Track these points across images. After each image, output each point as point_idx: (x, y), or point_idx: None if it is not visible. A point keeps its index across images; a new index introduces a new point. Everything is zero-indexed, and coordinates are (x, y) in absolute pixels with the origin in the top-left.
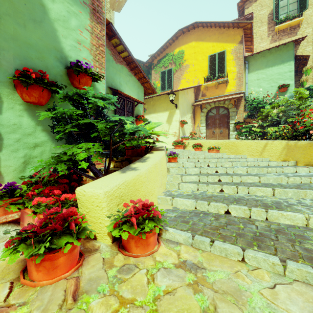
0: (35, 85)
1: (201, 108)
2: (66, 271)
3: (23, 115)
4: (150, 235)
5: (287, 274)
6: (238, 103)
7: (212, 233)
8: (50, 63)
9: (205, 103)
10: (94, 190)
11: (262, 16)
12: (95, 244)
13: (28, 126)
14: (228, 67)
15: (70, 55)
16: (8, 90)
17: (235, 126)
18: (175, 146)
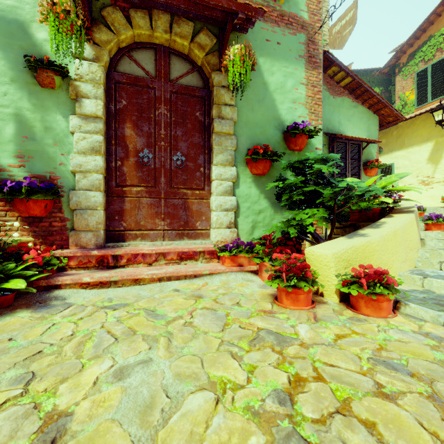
0: (261, 159)
1: None
2: (304, 306)
3: (252, 186)
4: (382, 299)
5: None
6: None
7: None
8: (270, 134)
9: None
10: (322, 250)
11: None
12: (323, 299)
13: (254, 196)
14: None
15: (286, 119)
16: (243, 167)
17: None
18: None
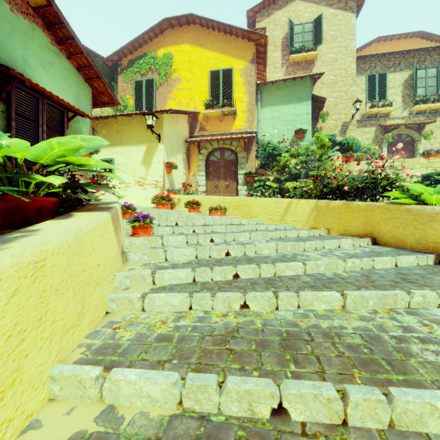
0: None
1: (199, 148)
2: None
3: None
4: None
5: None
6: (250, 146)
7: None
8: None
9: (204, 141)
10: None
11: (276, 39)
12: None
13: None
14: (236, 93)
15: None
16: None
17: (246, 178)
18: (157, 204)
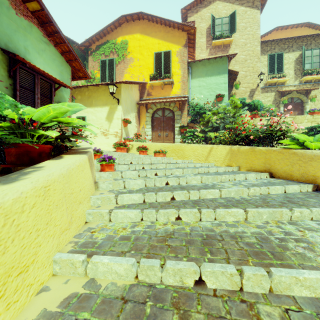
0: None
1: (147, 108)
2: None
3: None
4: None
5: None
6: (183, 107)
7: None
8: None
9: (150, 103)
10: None
11: (202, 29)
12: None
13: None
14: (174, 69)
15: None
16: None
17: (180, 130)
18: (117, 148)
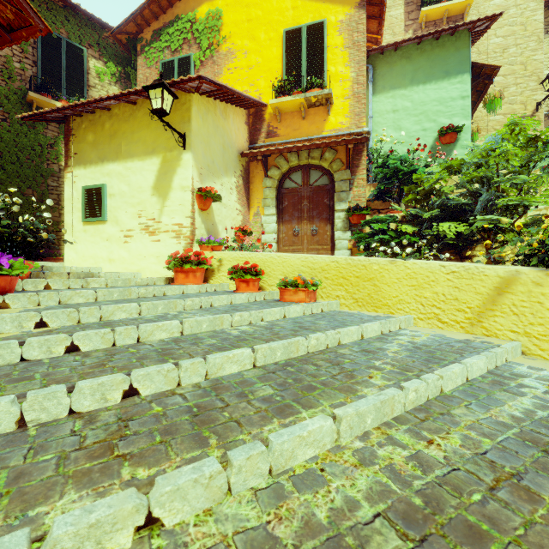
0: None
1: (266, 167)
2: None
3: None
4: None
5: None
6: (356, 159)
7: None
8: None
9: (274, 152)
10: None
11: None
12: None
13: None
14: (332, 66)
15: None
16: None
17: (350, 217)
18: (175, 271)
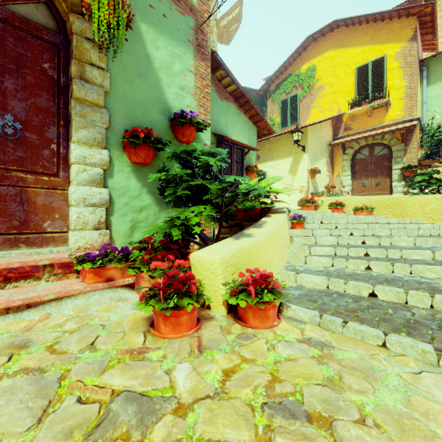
0: (142, 145)
1: (344, 149)
2: (187, 330)
3: (131, 177)
4: (269, 307)
5: (441, 364)
6: (409, 136)
7: (346, 314)
8: (154, 118)
9: (349, 141)
10: (209, 255)
11: None
12: (210, 313)
13: (134, 189)
14: (390, 81)
15: (173, 105)
16: (118, 152)
17: (403, 173)
18: (302, 206)
